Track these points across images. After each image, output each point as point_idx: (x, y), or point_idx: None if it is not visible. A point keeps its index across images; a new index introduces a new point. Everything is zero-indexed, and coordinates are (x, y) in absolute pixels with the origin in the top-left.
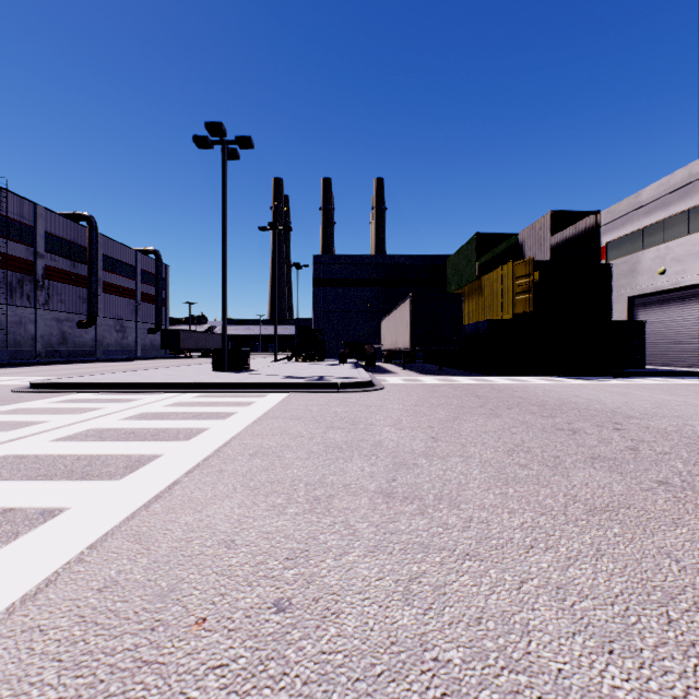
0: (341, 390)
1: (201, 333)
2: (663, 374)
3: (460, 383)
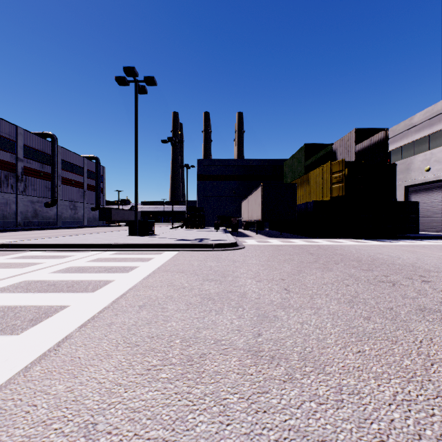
0: (215, 249)
1: (125, 210)
2: (432, 237)
3: (296, 244)
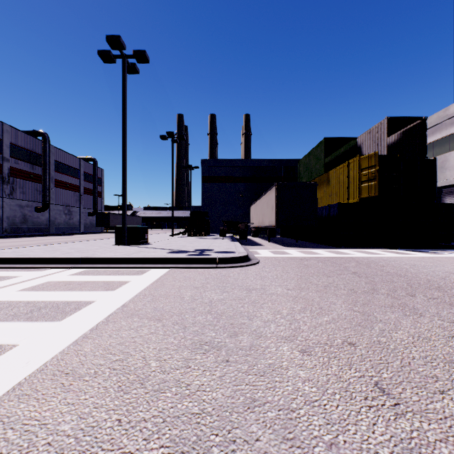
0: (219, 265)
1: None
2: None
3: (323, 256)
